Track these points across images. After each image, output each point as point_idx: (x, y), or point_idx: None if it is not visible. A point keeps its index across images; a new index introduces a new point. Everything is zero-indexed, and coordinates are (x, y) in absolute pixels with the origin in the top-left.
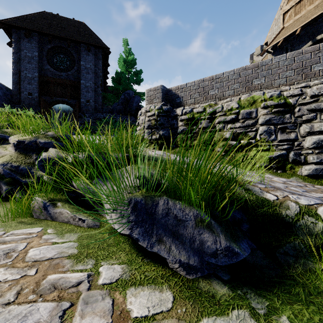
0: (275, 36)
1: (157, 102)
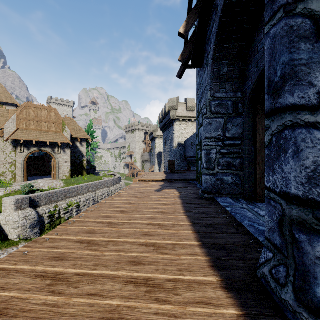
0: (15, 132)
1: (25, 207)
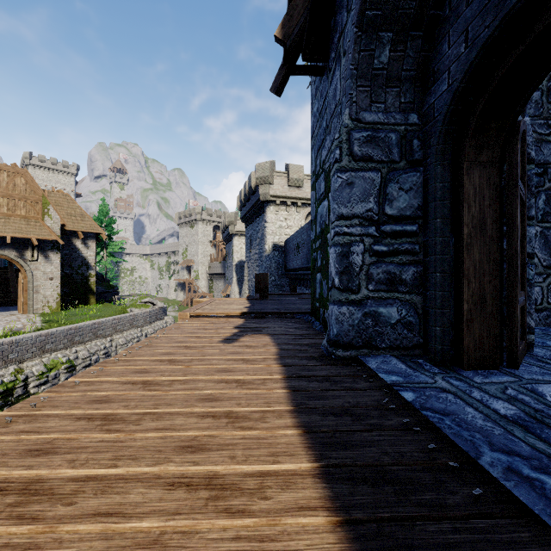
0: None
1: None
